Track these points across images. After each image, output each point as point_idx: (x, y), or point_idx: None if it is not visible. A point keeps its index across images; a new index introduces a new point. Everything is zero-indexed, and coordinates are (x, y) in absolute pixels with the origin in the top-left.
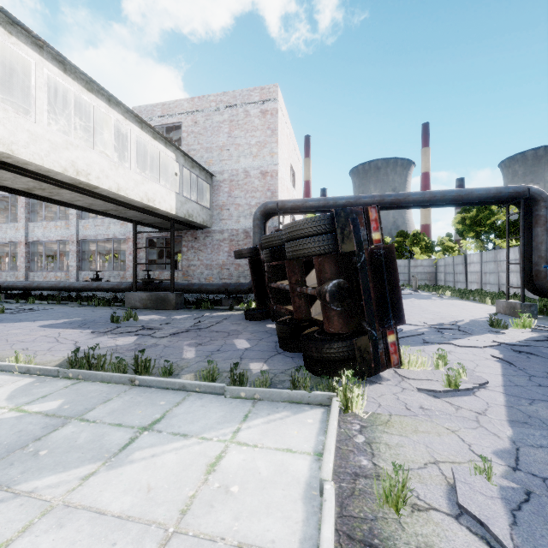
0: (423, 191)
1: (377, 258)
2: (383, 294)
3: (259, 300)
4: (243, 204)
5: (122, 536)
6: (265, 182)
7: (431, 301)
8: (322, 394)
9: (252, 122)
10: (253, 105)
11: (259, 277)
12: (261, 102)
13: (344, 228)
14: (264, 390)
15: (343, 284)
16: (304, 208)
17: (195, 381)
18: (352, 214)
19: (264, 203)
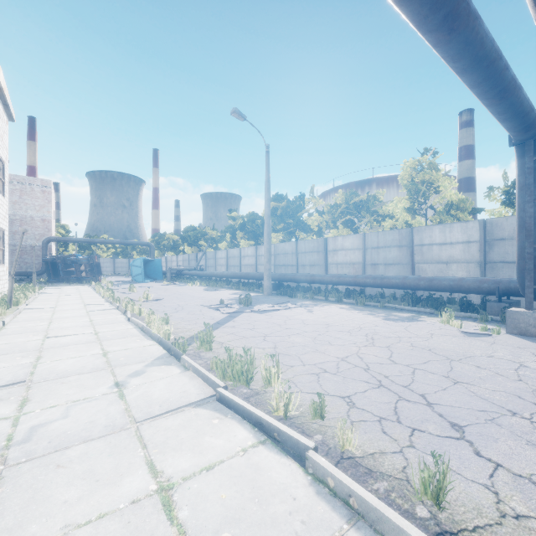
0: (118, 240)
1: (97, 264)
2: (98, 270)
3: (54, 276)
4: (30, 233)
5: (73, 287)
6: (44, 224)
7: (128, 278)
8: (88, 283)
9: (36, 194)
10: (37, 186)
11: (54, 268)
12: (42, 186)
13: (91, 259)
14: (78, 284)
15: (91, 269)
16: (70, 241)
17: (63, 284)
18: (92, 257)
19: (49, 237)
